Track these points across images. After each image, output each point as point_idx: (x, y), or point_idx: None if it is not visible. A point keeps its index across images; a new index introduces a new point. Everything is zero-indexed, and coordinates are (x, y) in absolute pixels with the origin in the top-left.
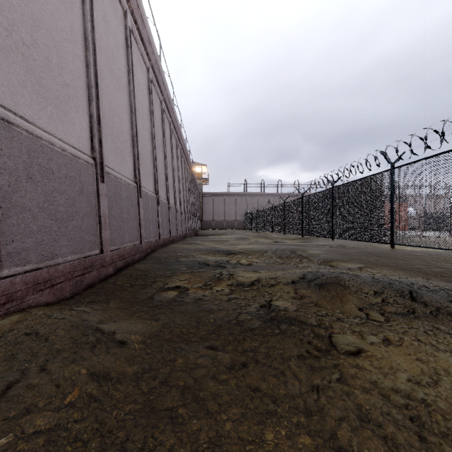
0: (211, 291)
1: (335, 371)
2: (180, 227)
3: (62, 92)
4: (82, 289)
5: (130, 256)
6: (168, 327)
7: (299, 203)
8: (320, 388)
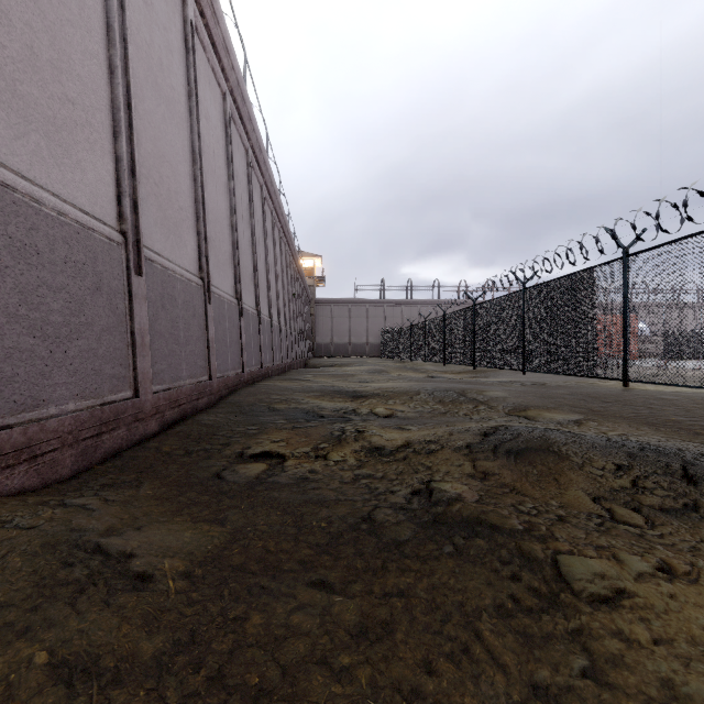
0: (325, 463)
1: (577, 648)
2: (278, 353)
3: (61, 111)
4: (96, 462)
5: (190, 401)
6: (241, 538)
7: (468, 314)
8: (552, 691)
